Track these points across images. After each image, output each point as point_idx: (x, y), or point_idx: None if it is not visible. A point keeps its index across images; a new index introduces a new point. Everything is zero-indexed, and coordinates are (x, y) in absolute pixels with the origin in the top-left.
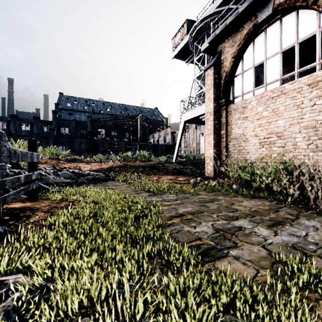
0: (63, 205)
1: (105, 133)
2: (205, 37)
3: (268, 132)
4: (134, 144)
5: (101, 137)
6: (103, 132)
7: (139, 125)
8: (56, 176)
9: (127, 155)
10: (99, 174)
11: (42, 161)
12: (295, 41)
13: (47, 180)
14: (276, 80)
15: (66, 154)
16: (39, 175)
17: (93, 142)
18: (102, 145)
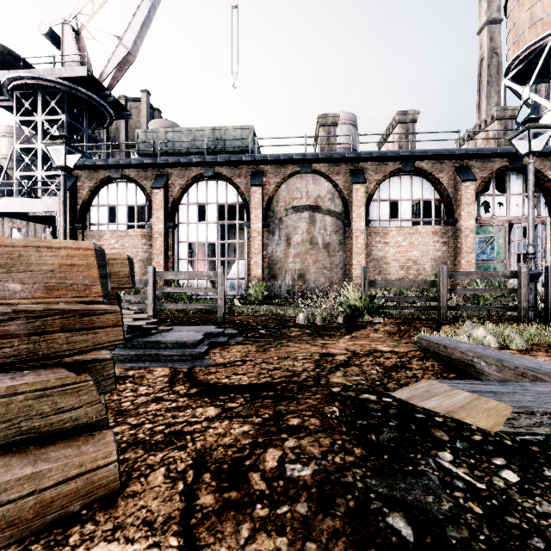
0: None
1: None
2: (37, 95)
3: None
4: None
5: None
6: None
7: None
8: None
9: None
10: None
11: None
12: (135, 203)
13: None
14: (125, 224)
15: None
16: None
17: None
18: None
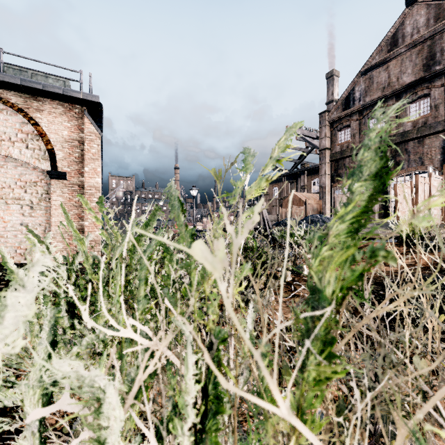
0: None
1: None
2: None
3: None
4: None
5: None
6: None
7: None
8: None
9: None
10: None
11: None
12: None
13: None
14: None
15: None
16: None
17: None
18: None
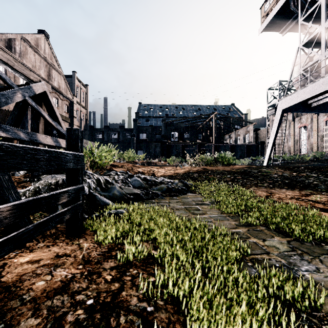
0: (92, 295)
1: (178, 135)
2: None
3: None
4: (208, 145)
5: (174, 140)
6: (176, 134)
7: (213, 124)
8: (124, 184)
9: (205, 157)
10: (175, 183)
11: (119, 164)
12: None
13: (112, 191)
14: None
15: (142, 158)
16: (105, 183)
17: (167, 145)
18: (175, 148)
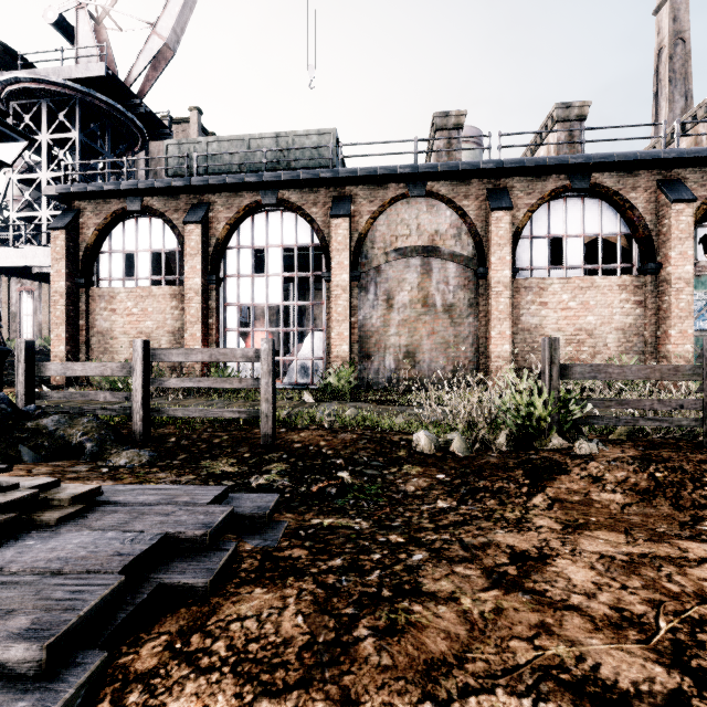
0: None
1: None
2: (41, 106)
3: (138, 331)
4: None
5: None
6: None
7: None
8: None
9: None
10: None
11: None
12: (162, 248)
13: None
14: (147, 279)
15: None
16: None
17: None
18: None
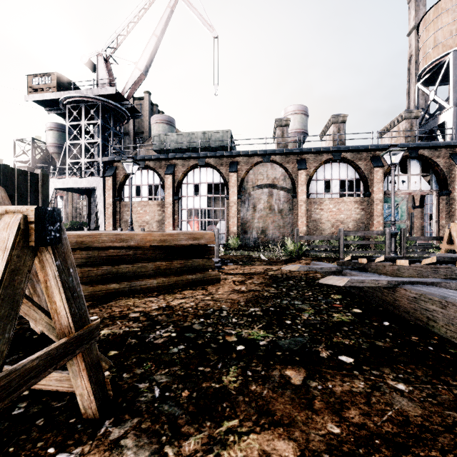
0: None
1: None
2: (81, 106)
3: (143, 220)
4: None
5: None
6: None
7: None
8: None
9: None
10: None
11: None
12: (153, 183)
13: None
14: (146, 197)
15: None
16: None
17: None
18: None
